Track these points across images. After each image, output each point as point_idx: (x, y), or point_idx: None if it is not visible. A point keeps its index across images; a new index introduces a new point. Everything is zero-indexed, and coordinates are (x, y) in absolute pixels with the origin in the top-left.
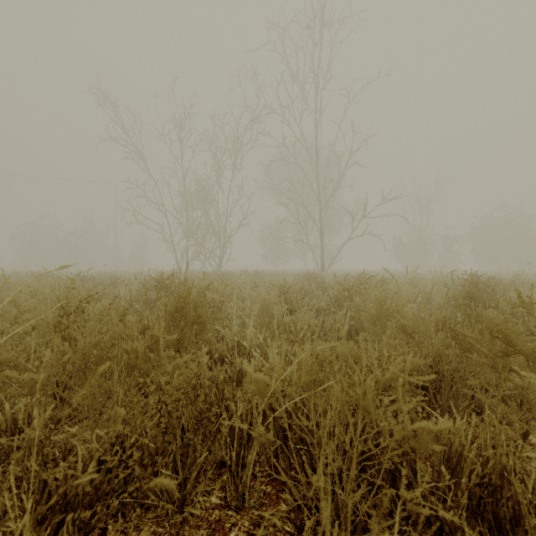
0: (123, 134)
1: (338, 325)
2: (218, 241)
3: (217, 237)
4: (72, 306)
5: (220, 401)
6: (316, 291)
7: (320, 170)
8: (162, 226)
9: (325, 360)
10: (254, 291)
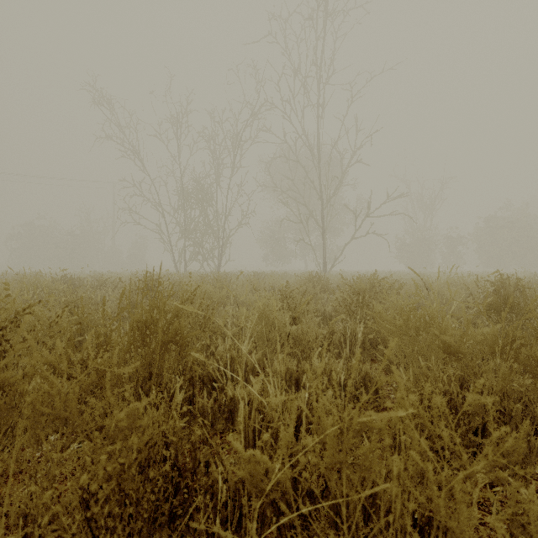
0: (119, 131)
1: (391, 368)
2: (216, 241)
3: (216, 237)
4: (1, 321)
5: (197, 465)
6: (320, 294)
7: (321, 169)
8: (160, 226)
9: (365, 426)
10: (253, 293)
